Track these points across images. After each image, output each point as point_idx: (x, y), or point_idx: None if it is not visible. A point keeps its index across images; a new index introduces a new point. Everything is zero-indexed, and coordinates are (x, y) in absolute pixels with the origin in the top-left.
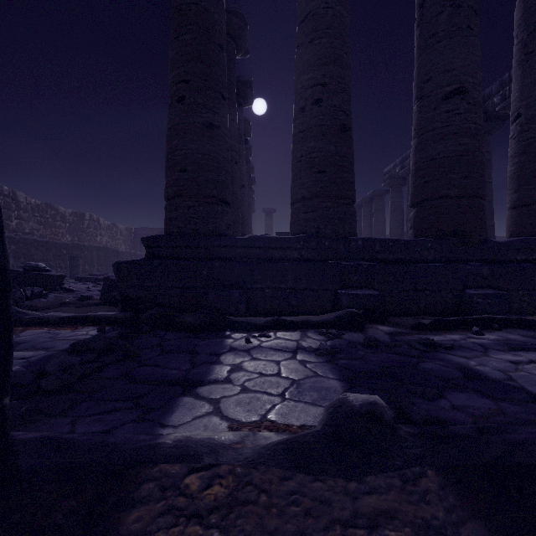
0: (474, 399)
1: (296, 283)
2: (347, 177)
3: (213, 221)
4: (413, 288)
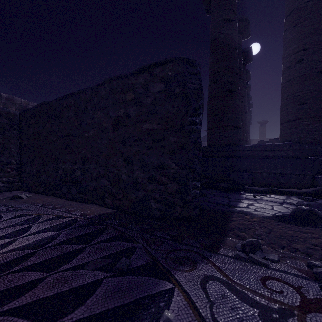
0: None
1: (283, 170)
2: None
3: (231, 138)
4: None
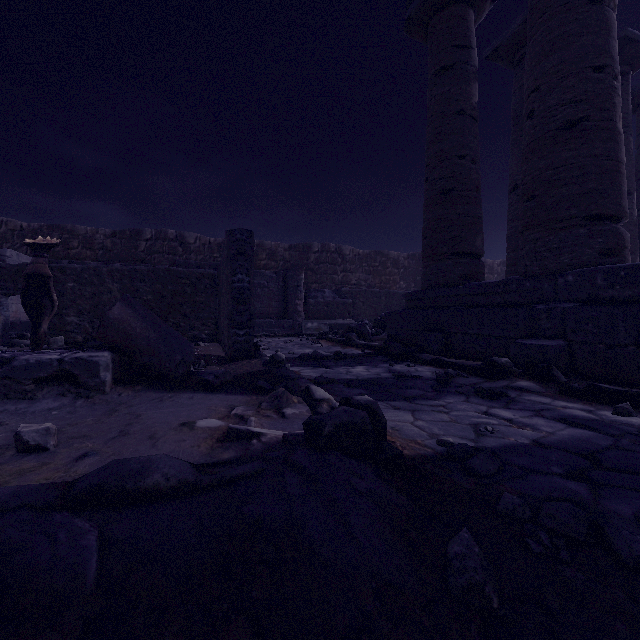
0: (355, 391)
1: (481, 329)
2: (566, 191)
3: (443, 275)
4: (635, 343)
